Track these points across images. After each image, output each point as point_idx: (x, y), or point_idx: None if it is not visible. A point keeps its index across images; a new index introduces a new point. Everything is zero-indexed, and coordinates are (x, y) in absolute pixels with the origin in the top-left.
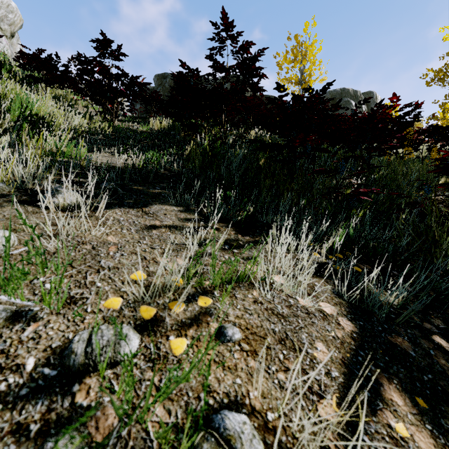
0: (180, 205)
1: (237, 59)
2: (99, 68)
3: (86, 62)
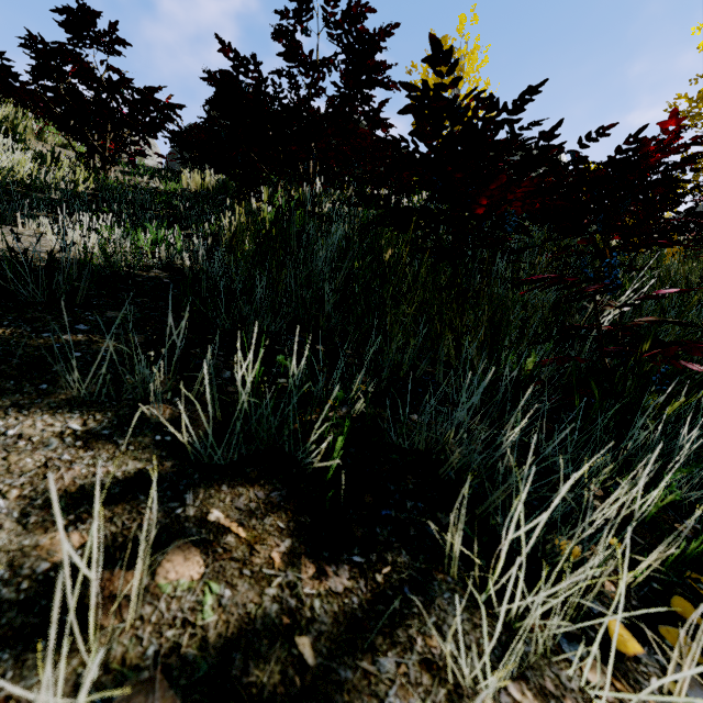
0: (114, 399)
1: (337, 40)
2: (74, 66)
3: (47, 52)
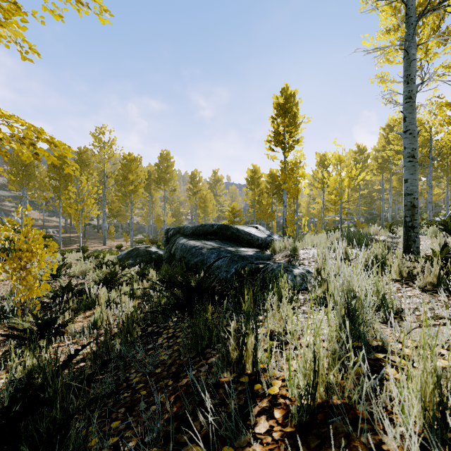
0: None
1: None
2: None
3: None
